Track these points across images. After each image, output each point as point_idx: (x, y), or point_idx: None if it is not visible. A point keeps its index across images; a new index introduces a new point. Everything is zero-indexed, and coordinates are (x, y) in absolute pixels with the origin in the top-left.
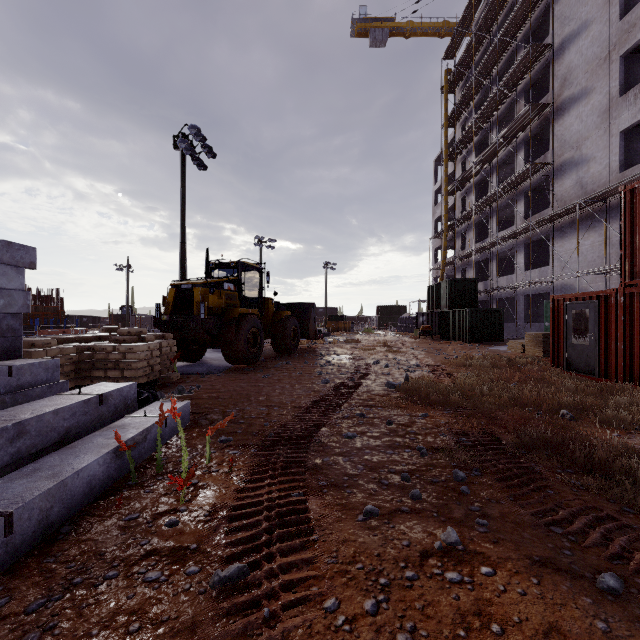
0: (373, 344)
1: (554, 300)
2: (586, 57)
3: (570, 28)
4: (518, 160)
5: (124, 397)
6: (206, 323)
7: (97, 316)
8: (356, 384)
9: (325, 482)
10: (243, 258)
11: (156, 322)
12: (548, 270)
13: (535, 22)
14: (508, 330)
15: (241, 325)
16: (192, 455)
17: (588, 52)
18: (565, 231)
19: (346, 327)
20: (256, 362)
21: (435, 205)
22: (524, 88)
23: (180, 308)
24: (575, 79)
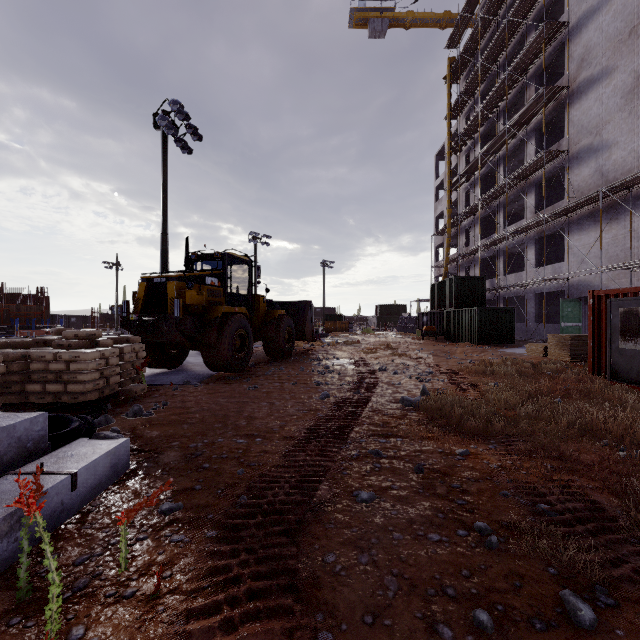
0: (375, 346)
1: (594, 296)
2: (607, 34)
3: (588, 4)
4: (528, 150)
5: (18, 438)
6: (182, 324)
7: (86, 316)
8: (363, 399)
9: (330, 639)
10: (229, 249)
11: (123, 322)
12: (563, 266)
13: (548, 1)
14: (517, 331)
15: (225, 326)
16: (104, 547)
17: (610, 28)
18: (582, 224)
19: (344, 327)
20: (243, 369)
21: (436, 201)
22: (535, 73)
23: (152, 306)
24: (594, 59)
